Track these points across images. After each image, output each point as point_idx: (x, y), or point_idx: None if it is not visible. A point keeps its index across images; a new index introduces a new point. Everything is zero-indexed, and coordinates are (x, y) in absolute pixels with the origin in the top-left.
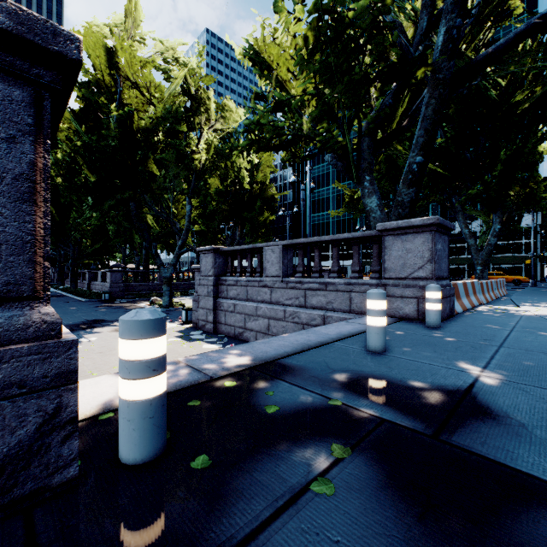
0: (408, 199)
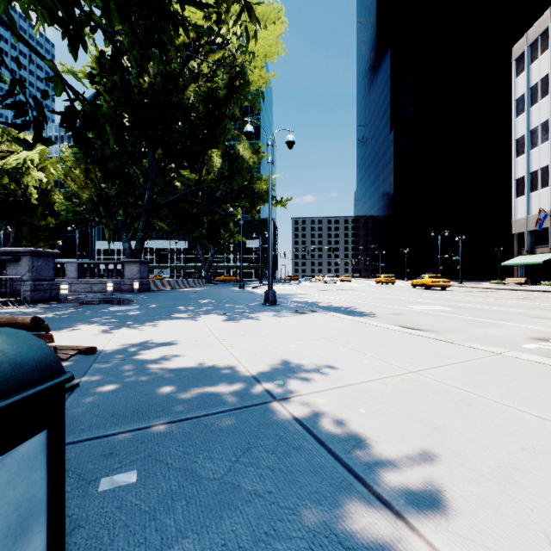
0: (139, 248)
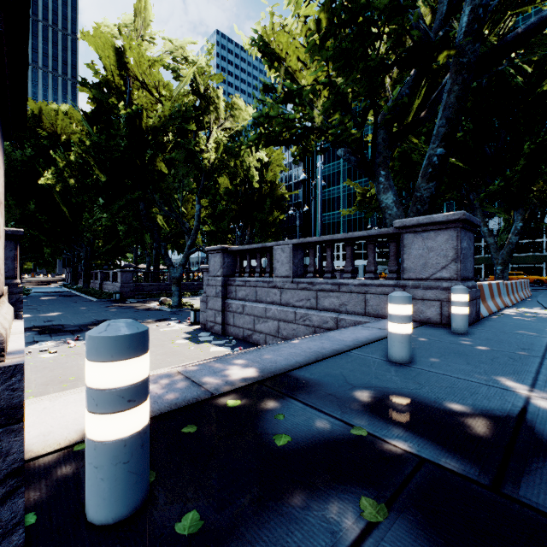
0: (428, 194)
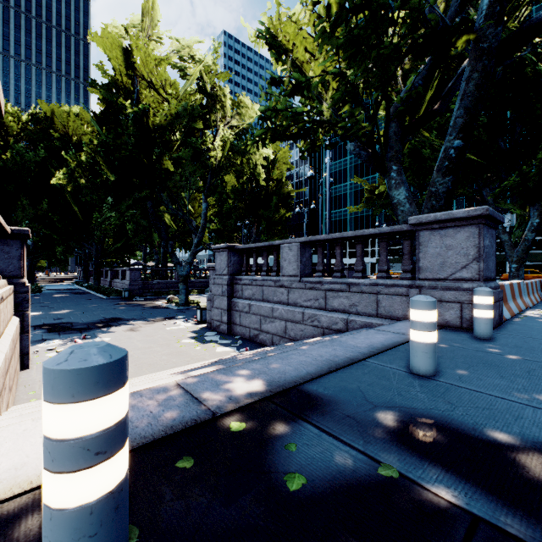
0: (444, 189)
